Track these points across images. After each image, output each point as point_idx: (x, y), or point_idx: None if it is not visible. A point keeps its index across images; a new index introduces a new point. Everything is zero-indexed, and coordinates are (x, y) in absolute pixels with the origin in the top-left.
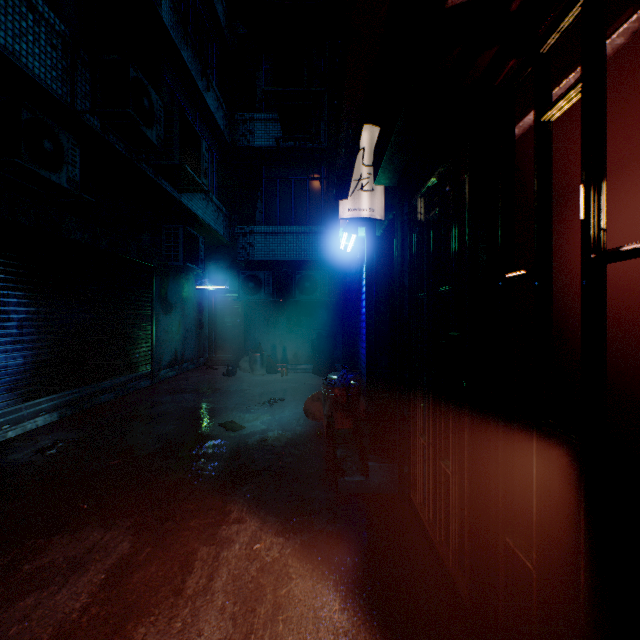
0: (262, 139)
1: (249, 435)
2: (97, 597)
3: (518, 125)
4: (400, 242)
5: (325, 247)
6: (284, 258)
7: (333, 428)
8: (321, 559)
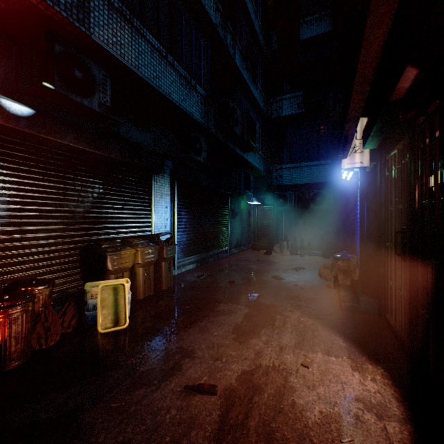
0: (287, 110)
1: (287, 282)
2: (244, 320)
3: (427, 139)
4: (379, 179)
5: (330, 173)
6: (301, 182)
7: (337, 283)
8: (333, 328)
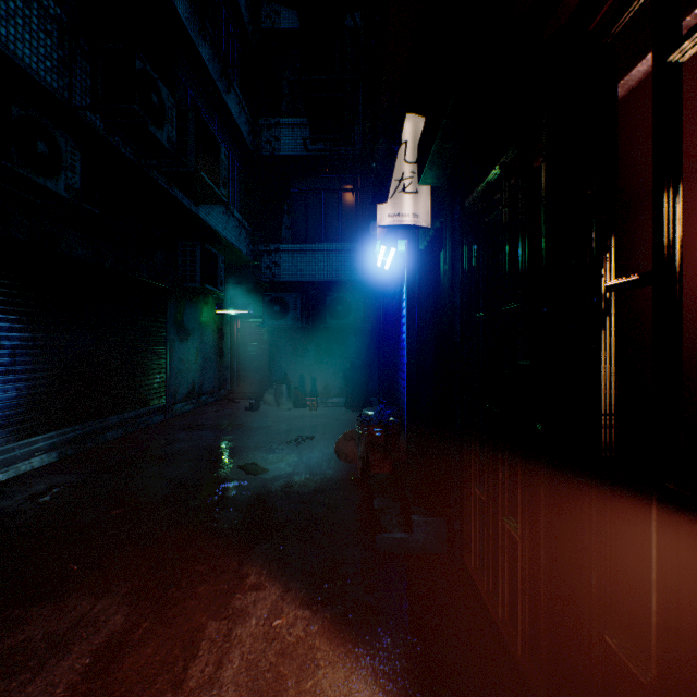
0: (289, 146)
1: (272, 479)
2: (77, 690)
3: (621, 82)
4: (450, 253)
5: (359, 266)
6: (313, 279)
7: (369, 472)
8: (356, 640)
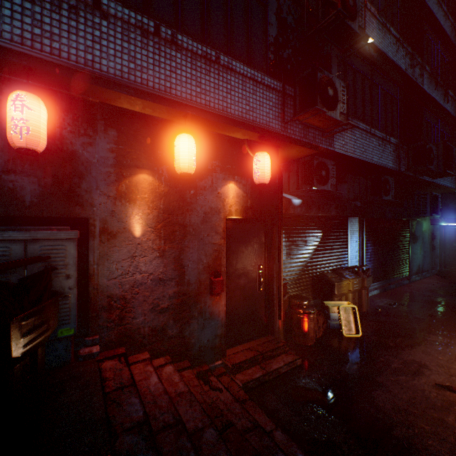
0: None
1: None
2: None
3: None
4: None
5: None
6: None
7: None
8: None
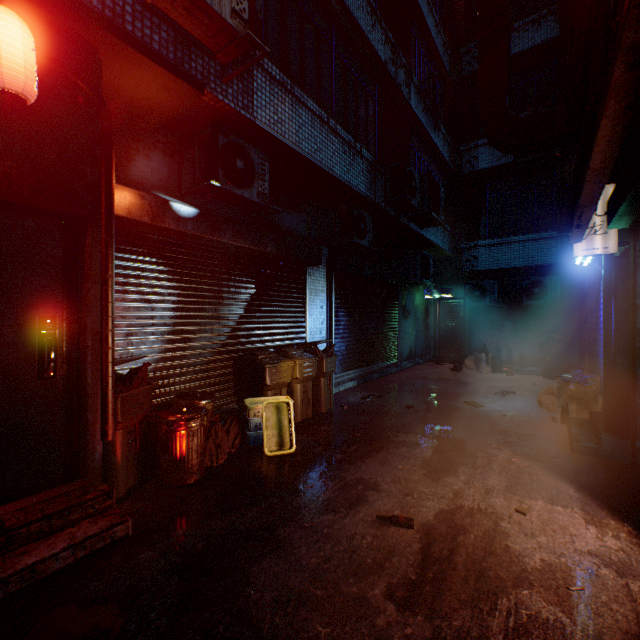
0: (486, 161)
1: (489, 411)
2: (433, 455)
3: None
4: (632, 272)
5: (556, 251)
6: (509, 266)
7: (567, 416)
8: (559, 474)
